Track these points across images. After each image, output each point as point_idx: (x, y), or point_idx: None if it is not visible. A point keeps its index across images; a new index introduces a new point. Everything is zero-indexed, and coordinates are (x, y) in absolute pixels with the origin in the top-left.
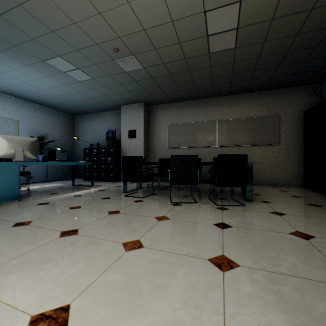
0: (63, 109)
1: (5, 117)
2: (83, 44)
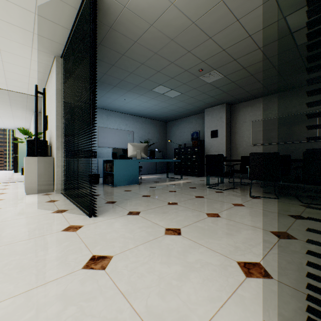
0: (159, 119)
1: (127, 130)
2: (177, 73)
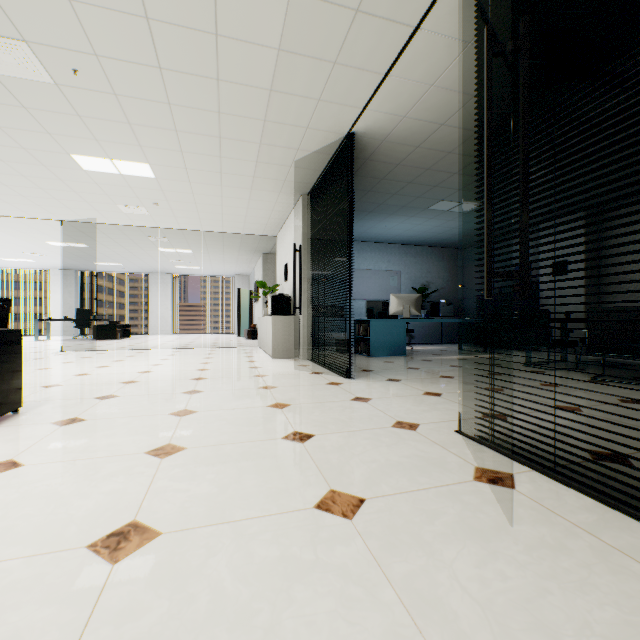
0: (448, 245)
1: (389, 270)
2: (466, 183)
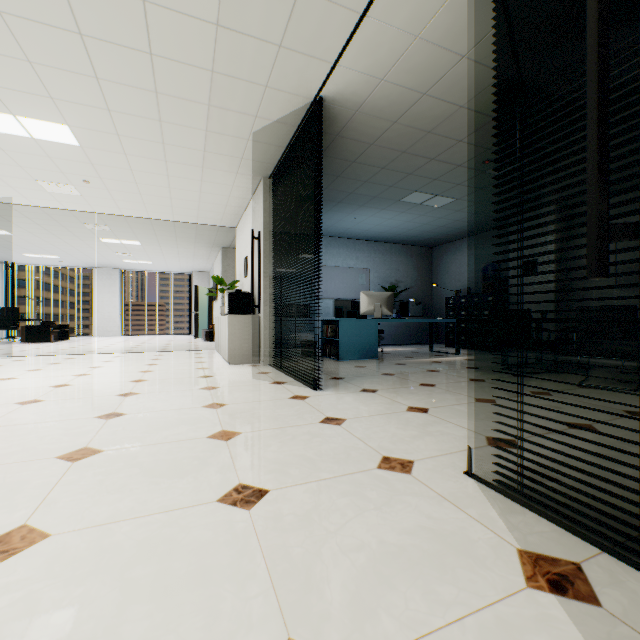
0: (417, 243)
1: (358, 267)
2: (442, 172)
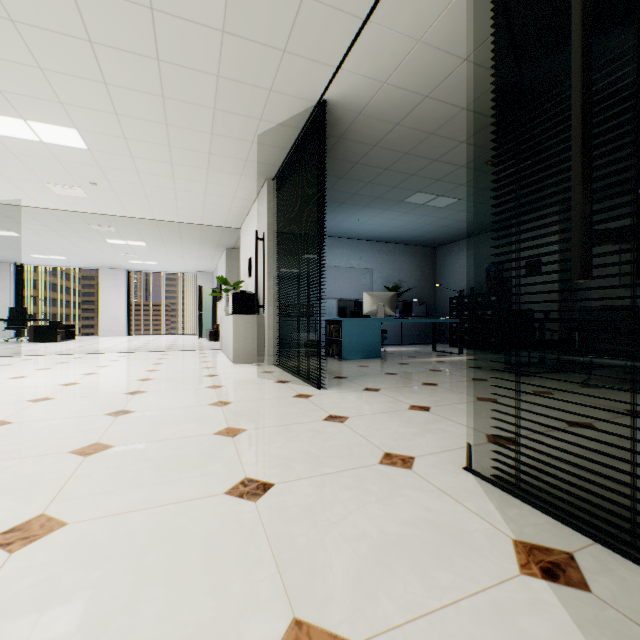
0: (420, 243)
1: (361, 267)
2: (445, 173)
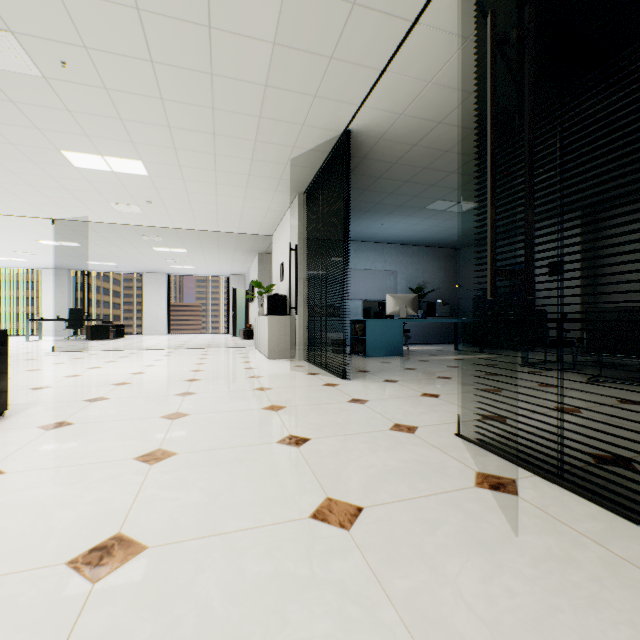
0: (444, 245)
1: (385, 270)
2: (462, 183)
